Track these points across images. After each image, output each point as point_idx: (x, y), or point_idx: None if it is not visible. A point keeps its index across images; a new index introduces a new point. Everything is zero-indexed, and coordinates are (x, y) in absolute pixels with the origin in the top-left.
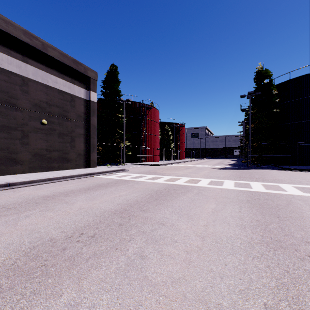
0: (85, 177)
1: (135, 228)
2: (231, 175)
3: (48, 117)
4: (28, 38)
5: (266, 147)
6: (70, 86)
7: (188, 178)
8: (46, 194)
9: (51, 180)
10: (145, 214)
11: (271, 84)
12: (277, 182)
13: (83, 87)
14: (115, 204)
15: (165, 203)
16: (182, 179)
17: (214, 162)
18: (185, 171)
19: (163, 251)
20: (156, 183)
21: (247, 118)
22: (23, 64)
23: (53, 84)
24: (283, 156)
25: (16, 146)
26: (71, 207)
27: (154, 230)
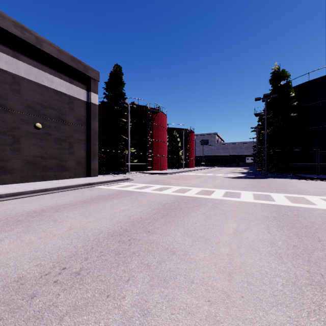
0: (84, 188)
1: (136, 259)
2: (247, 185)
3: (43, 120)
4: (19, 31)
5: (283, 154)
6: (69, 87)
7: (199, 188)
8: (33, 209)
9: (43, 192)
10: (150, 236)
11: (289, 85)
12: (301, 193)
13: (83, 88)
14: (114, 222)
15: (175, 220)
16: (193, 190)
17: (226, 170)
18: (196, 180)
19: (176, 299)
20: (164, 195)
21: (263, 123)
22: (14, 60)
23: (49, 83)
24: (301, 164)
25: (5, 153)
26: (59, 227)
27: (161, 262)
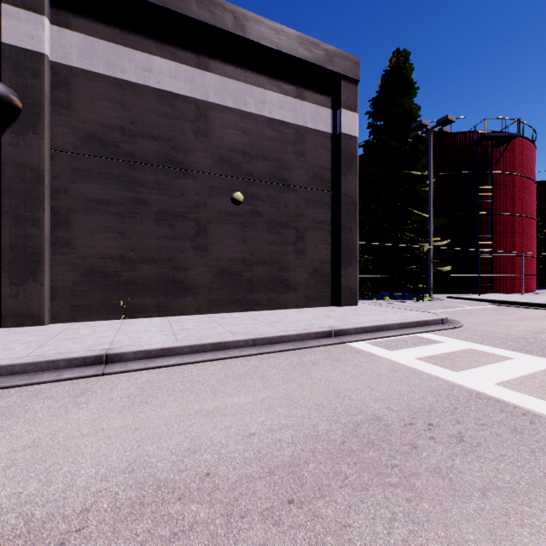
0: (318, 345)
1: None
2: None
3: (246, 186)
4: (204, 12)
5: None
6: (295, 107)
7: None
8: (75, 485)
9: (219, 350)
10: None
11: None
12: None
13: (324, 105)
14: None
15: None
16: None
17: None
18: None
19: None
20: None
21: None
22: (198, 74)
23: (257, 107)
24: None
25: (184, 254)
26: None
27: None
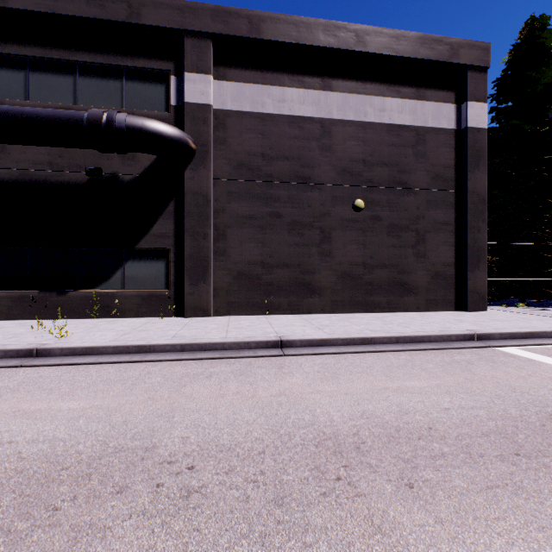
0: (462, 347)
1: None
2: None
3: (365, 193)
4: (329, 38)
5: None
6: (414, 109)
7: None
8: (335, 419)
9: (365, 344)
10: None
11: None
12: None
13: (446, 101)
14: None
15: None
16: None
17: None
18: None
19: None
20: None
21: None
22: (323, 95)
23: (376, 115)
24: None
25: (311, 259)
26: None
27: None
